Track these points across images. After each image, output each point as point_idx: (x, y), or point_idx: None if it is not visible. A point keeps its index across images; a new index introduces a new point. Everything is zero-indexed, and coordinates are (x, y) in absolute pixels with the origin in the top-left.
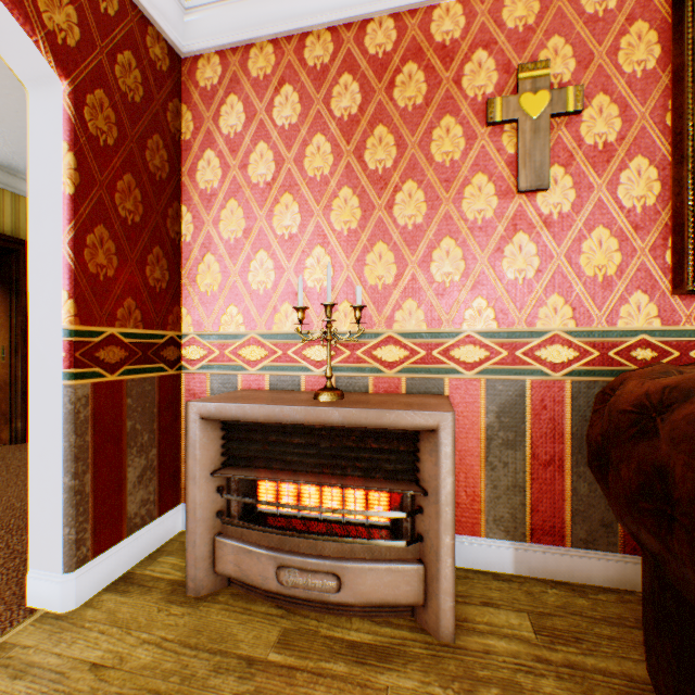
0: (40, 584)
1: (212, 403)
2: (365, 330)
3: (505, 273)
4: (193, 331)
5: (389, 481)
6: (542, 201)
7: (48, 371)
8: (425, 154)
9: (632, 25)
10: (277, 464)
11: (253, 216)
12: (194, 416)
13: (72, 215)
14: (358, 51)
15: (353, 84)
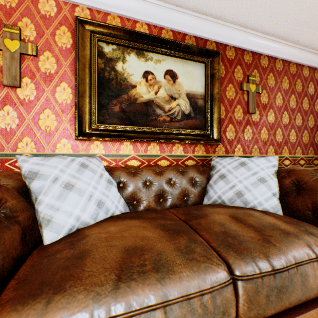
0: None
1: None
2: None
3: None
4: None
5: None
6: (20, 92)
7: None
8: None
9: (61, 27)
10: None
11: None
12: None
13: None
14: None
15: None
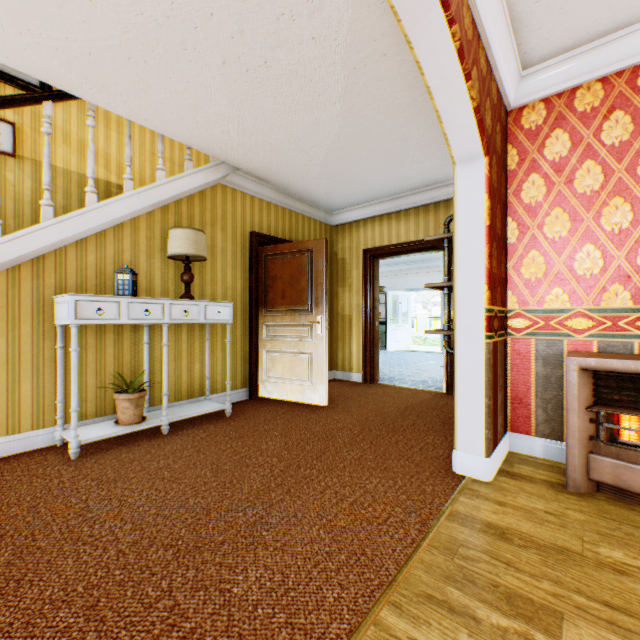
0: (466, 461)
1: (591, 358)
2: None
3: None
4: (517, 308)
5: None
6: None
7: (471, 334)
8: None
9: None
10: None
11: (578, 219)
12: (573, 367)
13: (488, 238)
14: None
15: None
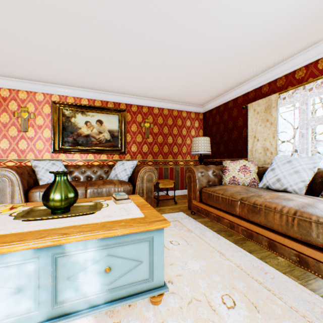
0: None
1: None
2: None
3: (20, 147)
4: None
5: None
6: (28, 134)
7: None
8: None
9: (46, 104)
10: None
11: None
12: None
13: None
14: None
15: None
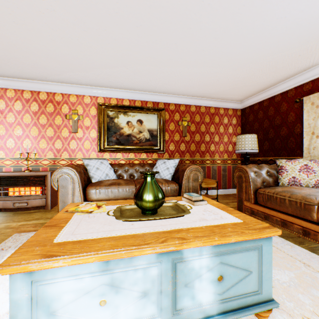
0: None
1: None
2: (40, 157)
3: (70, 147)
4: None
5: (40, 185)
6: (77, 134)
7: None
8: (54, 122)
9: (92, 106)
10: (14, 185)
11: (8, 130)
12: None
13: None
14: (38, 97)
15: (37, 104)
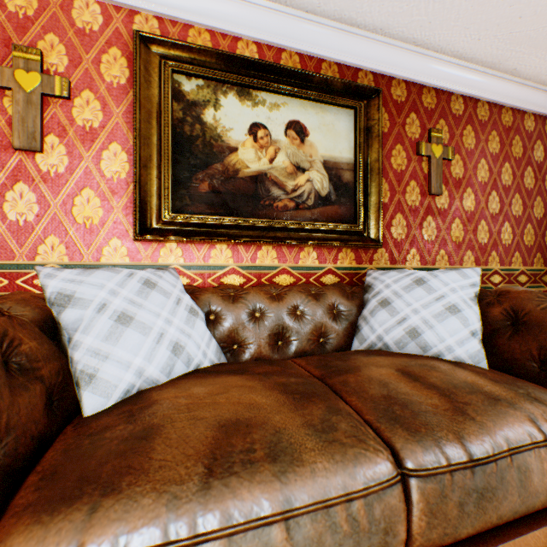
0: None
1: None
2: None
3: (7, 214)
4: None
5: None
6: (41, 160)
7: None
8: None
9: (111, 48)
10: None
11: None
12: None
13: None
14: None
15: None
